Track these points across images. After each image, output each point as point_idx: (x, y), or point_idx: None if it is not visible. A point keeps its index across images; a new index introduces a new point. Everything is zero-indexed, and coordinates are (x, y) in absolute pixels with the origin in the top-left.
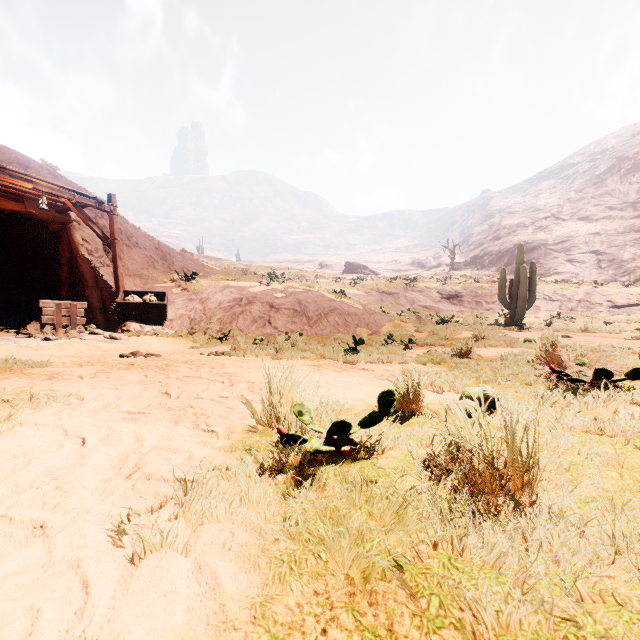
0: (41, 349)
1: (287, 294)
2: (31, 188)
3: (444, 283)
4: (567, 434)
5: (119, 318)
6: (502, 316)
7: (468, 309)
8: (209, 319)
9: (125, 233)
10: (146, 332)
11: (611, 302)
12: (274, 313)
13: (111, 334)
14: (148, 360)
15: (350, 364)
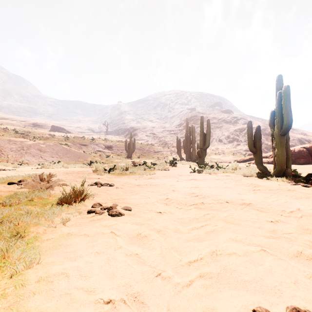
0: None
1: (46, 145)
2: None
3: (106, 141)
4: (133, 169)
5: None
6: (126, 155)
7: (115, 152)
8: (6, 156)
9: None
10: None
11: (154, 151)
12: (43, 153)
13: None
14: (16, 171)
15: (91, 168)
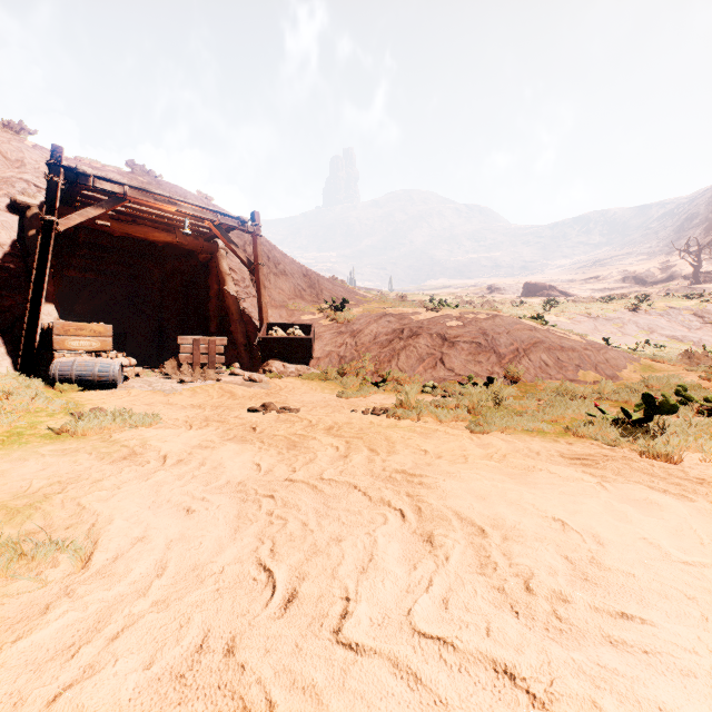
0: (172, 394)
1: (464, 322)
2: (178, 214)
3: (703, 300)
4: None
5: (261, 356)
6: None
7: None
8: (362, 357)
9: (272, 260)
10: (289, 373)
11: None
12: (448, 349)
13: (250, 375)
14: (279, 419)
15: (660, 460)
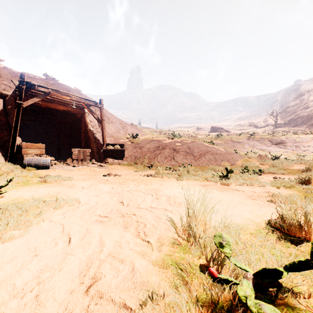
0: (71, 171)
1: (182, 143)
2: (69, 99)
3: (273, 135)
4: None
5: (104, 156)
6: None
7: (290, 150)
8: (143, 157)
9: (107, 117)
10: (115, 163)
11: None
12: (176, 153)
13: (100, 164)
14: (115, 178)
15: (225, 185)
